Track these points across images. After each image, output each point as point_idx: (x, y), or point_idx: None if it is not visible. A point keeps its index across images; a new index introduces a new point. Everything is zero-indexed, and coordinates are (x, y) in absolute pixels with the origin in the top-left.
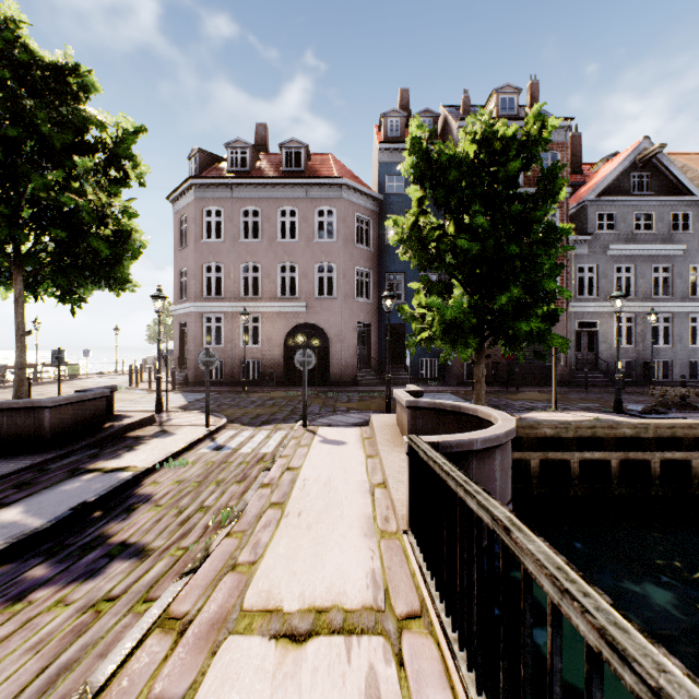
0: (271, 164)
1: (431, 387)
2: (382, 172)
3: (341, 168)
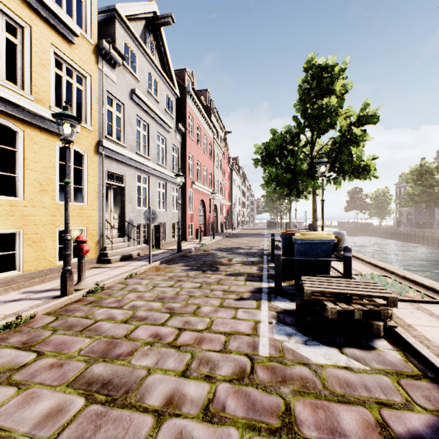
0: None
1: None
2: None
3: None
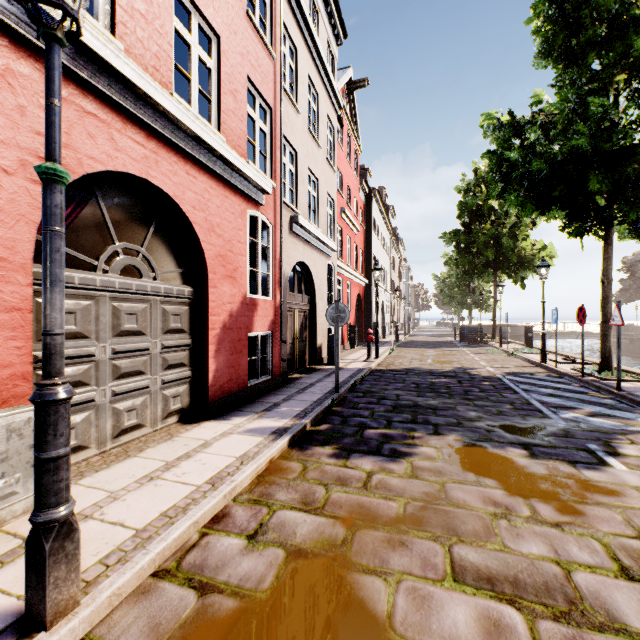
0: None
1: None
2: None
3: None
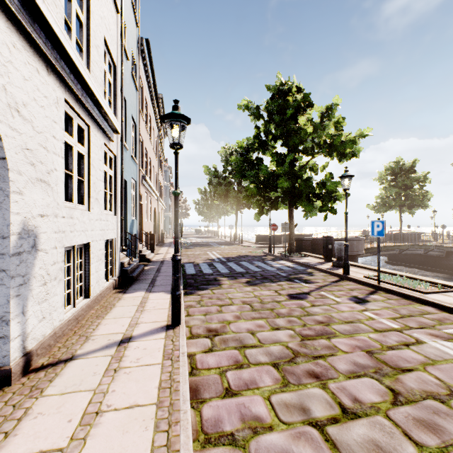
0: None
1: None
2: None
3: None
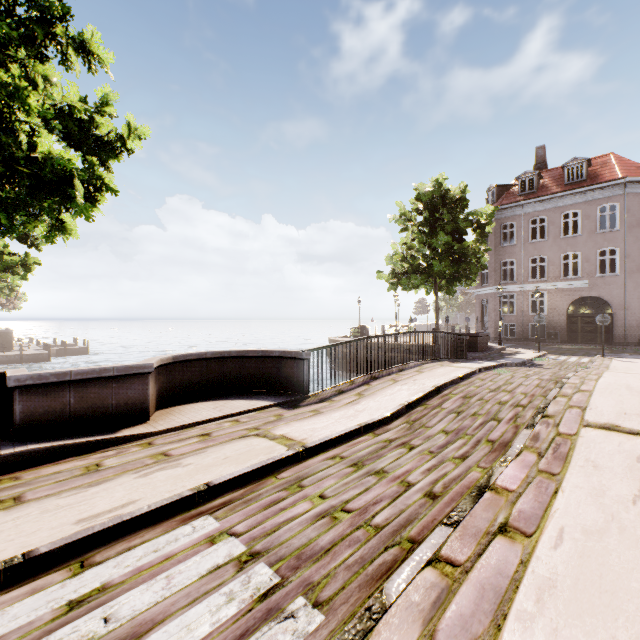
0: (552, 179)
1: None
2: None
3: (623, 165)
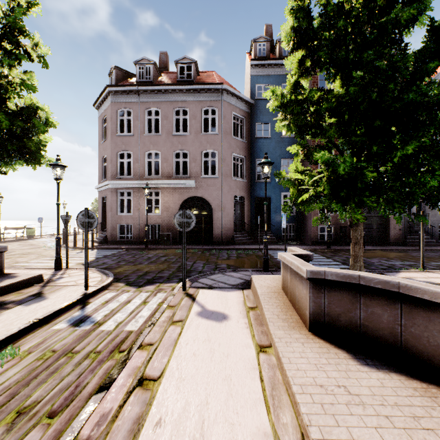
0: (169, 78)
1: (293, 245)
2: (253, 82)
3: (222, 80)
